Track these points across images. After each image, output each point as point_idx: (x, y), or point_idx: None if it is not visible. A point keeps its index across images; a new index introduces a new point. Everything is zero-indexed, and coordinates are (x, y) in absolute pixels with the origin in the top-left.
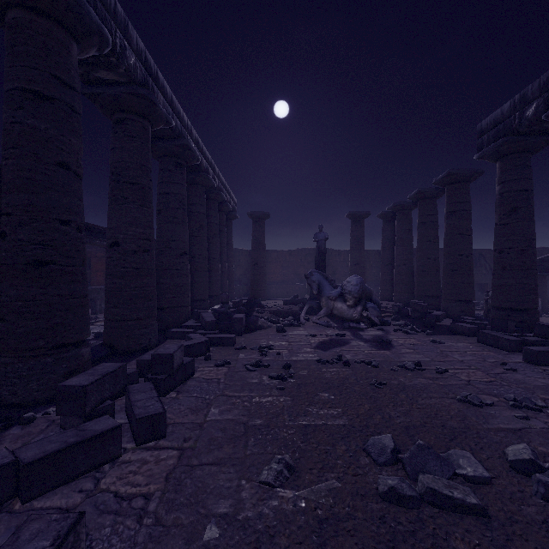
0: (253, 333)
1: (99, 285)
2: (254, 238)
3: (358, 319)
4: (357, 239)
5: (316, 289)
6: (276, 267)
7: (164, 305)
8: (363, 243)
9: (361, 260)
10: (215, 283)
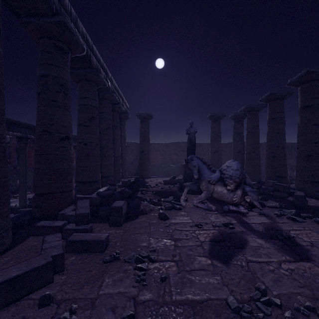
0: (134, 221)
1: (32, 167)
2: (141, 132)
3: (238, 202)
4: (216, 134)
5: (196, 173)
6: (157, 154)
7: (41, 192)
8: (220, 136)
9: (219, 149)
10: (109, 166)
